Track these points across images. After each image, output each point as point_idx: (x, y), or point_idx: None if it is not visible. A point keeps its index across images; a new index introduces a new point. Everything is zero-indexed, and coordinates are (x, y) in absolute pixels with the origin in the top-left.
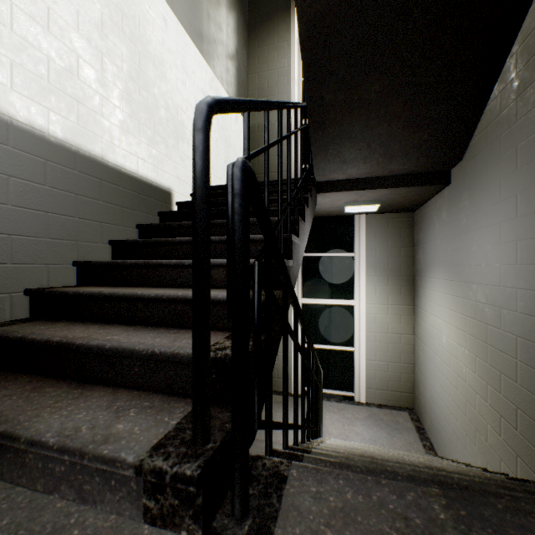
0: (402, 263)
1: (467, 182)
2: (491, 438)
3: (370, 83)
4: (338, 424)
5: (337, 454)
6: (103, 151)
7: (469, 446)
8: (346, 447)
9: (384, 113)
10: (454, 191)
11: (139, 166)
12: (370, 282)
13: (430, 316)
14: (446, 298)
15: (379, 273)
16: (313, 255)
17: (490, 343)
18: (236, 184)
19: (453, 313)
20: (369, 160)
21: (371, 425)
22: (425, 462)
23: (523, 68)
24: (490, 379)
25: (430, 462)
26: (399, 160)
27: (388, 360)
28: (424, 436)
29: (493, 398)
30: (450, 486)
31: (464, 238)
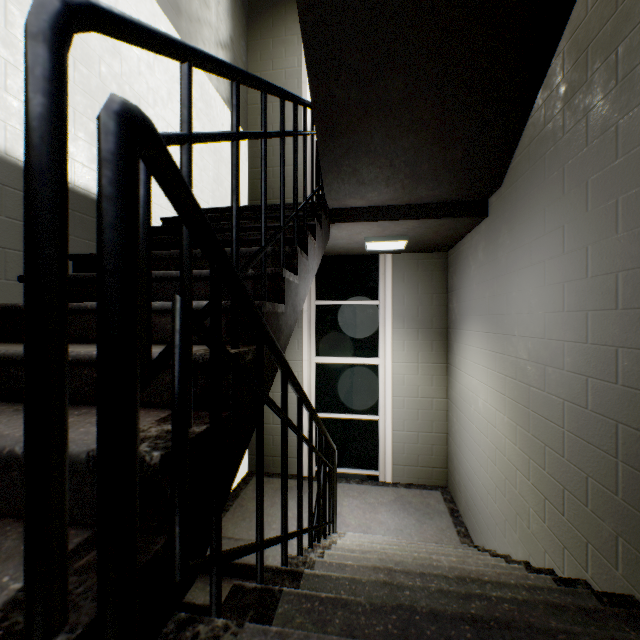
0: (434, 313)
1: (507, 213)
2: (535, 525)
3: (391, 78)
4: (358, 512)
5: (339, 574)
6: (7, 143)
7: (509, 534)
8: (361, 550)
9: (410, 120)
10: (492, 224)
11: (74, 172)
12: (397, 335)
13: (466, 376)
14: (483, 354)
15: (408, 325)
16: (329, 303)
17: (533, 408)
18: (104, 140)
19: (491, 372)
20: (393, 181)
21: (398, 510)
22: (457, 566)
23: (572, 69)
24: (533, 453)
25: (464, 565)
26: (429, 183)
27: (418, 430)
28: (458, 520)
29: (537, 476)
30: (487, 625)
31: (503, 281)
